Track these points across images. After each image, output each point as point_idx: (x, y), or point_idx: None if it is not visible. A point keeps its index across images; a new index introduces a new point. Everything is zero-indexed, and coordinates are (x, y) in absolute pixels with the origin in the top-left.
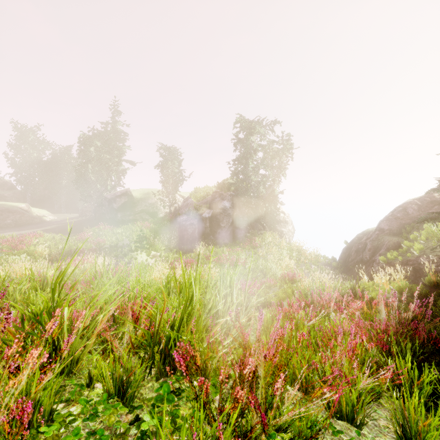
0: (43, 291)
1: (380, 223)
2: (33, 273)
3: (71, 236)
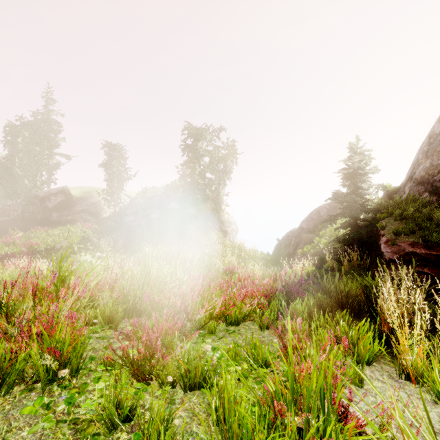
0: None
1: (302, 223)
2: None
3: None
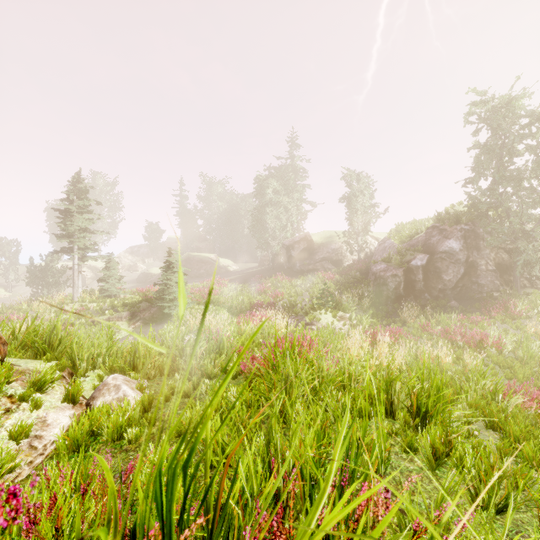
0: (219, 355)
1: None
2: (211, 332)
3: (250, 287)
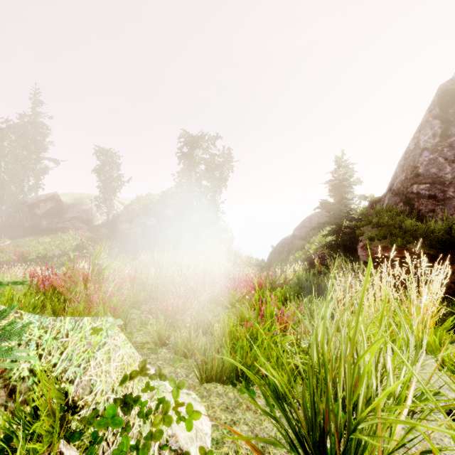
0: None
1: (294, 230)
2: None
3: None
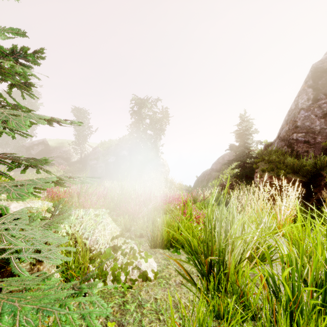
0: None
1: (212, 165)
2: None
3: None
